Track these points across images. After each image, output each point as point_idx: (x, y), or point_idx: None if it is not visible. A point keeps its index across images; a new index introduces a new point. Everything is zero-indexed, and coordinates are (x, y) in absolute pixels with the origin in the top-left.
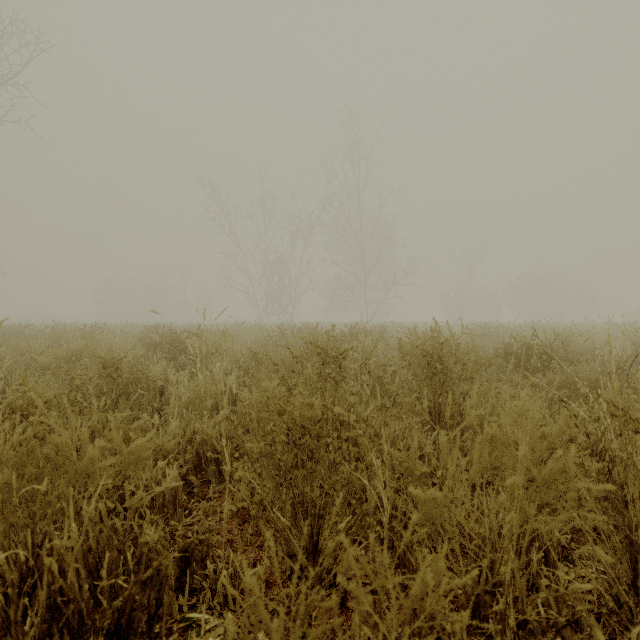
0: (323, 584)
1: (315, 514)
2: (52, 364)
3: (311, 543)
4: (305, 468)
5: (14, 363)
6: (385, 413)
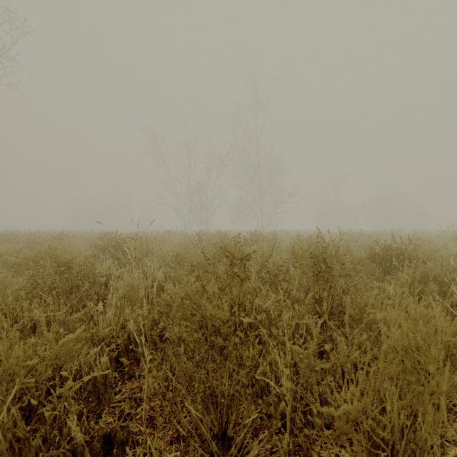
0: None
1: (224, 404)
2: (20, 263)
3: (220, 429)
4: (215, 362)
5: None
6: (281, 305)
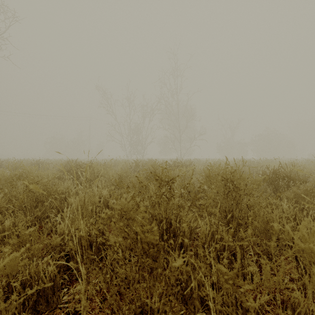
0: None
1: None
2: (0, 183)
3: None
4: (145, 280)
5: None
6: (200, 219)
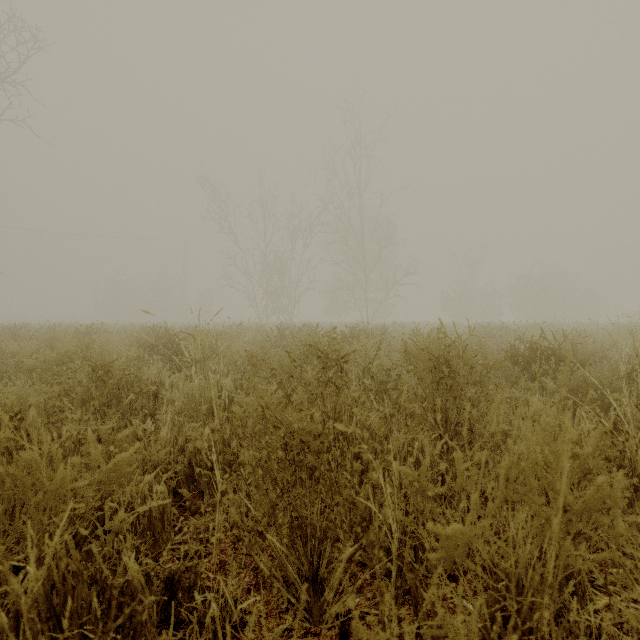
0: (324, 617)
1: (315, 538)
2: (41, 367)
3: (311, 570)
4: (304, 487)
5: (4, 365)
6: (390, 420)
